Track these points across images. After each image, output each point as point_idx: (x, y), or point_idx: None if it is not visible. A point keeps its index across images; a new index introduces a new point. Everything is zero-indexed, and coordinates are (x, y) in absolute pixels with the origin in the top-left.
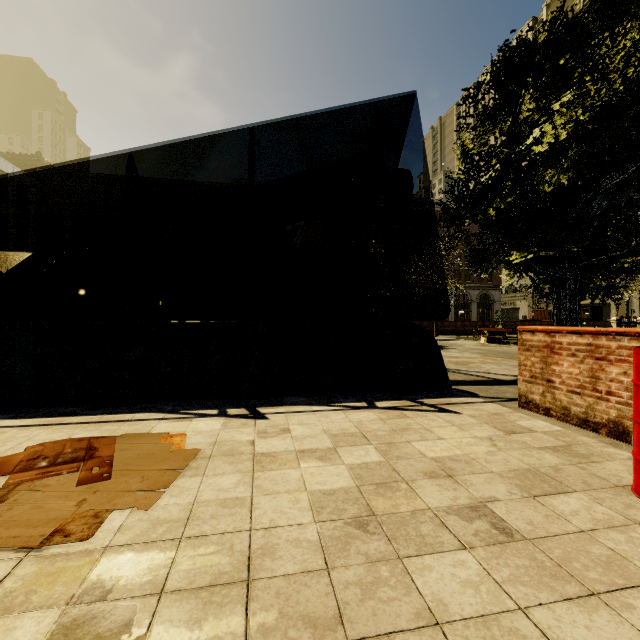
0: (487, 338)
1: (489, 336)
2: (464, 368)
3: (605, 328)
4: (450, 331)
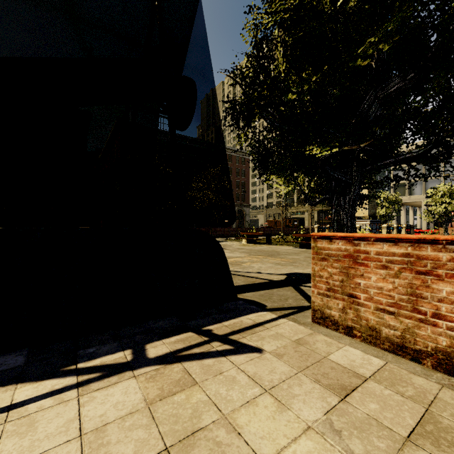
0: (247, 240)
1: (248, 238)
2: (240, 269)
3: (430, 235)
4: (220, 235)
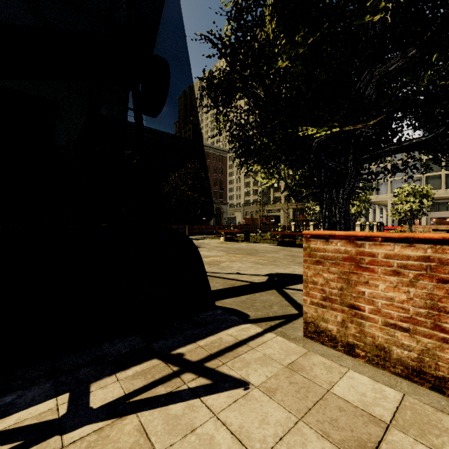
0: (225, 237)
1: (226, 236)
2: (218, 269)
3: None
4: (198, 232)
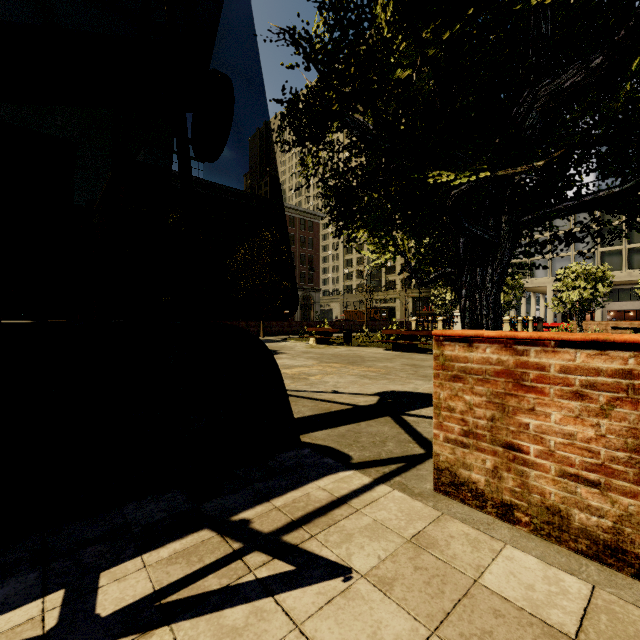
0: (316, 339)
1: (318, 337)
2: (306, 386)
3: None
4: (278, 331)
